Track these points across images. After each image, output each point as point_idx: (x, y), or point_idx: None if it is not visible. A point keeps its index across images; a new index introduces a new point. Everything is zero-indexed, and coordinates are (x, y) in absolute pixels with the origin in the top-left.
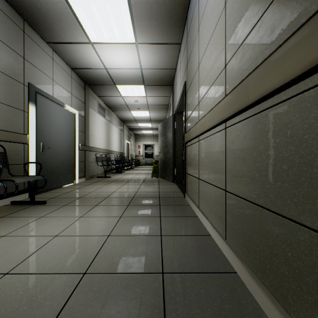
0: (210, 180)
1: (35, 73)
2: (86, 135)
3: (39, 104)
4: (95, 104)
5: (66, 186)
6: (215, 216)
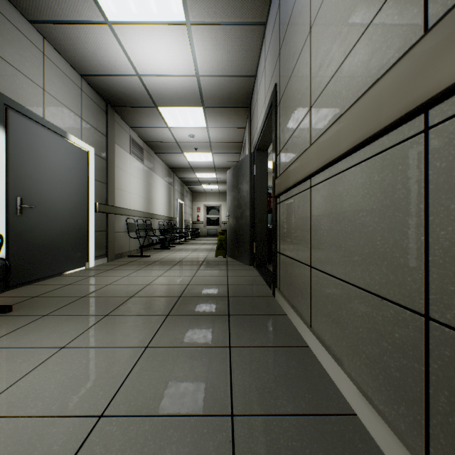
0: (352, 274)
1: (5, 72)
2: (109, 189)
3: (15, 129)
4: (126, 140)
5: (70, 273)
6: (371, 370)
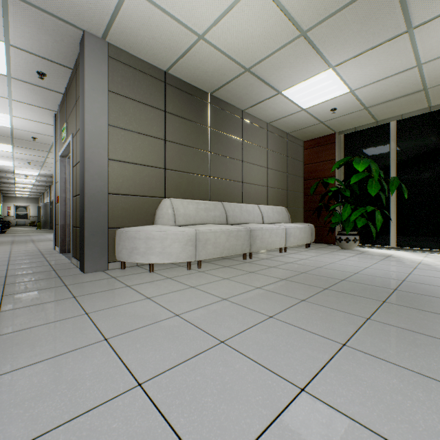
0: None
1: None
2: None
3: None
4: None
5: None
6: None
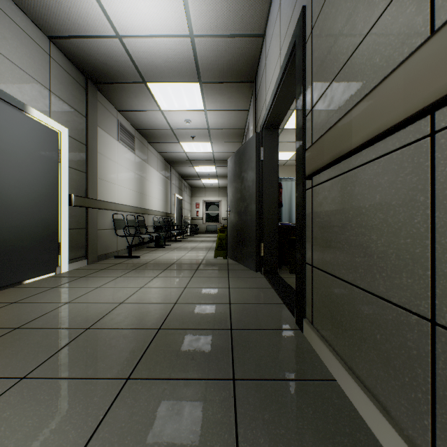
0: None
1: None
2: (90, 179)
3: None
4: (112, 124)
5: (31, 281)
6: None
